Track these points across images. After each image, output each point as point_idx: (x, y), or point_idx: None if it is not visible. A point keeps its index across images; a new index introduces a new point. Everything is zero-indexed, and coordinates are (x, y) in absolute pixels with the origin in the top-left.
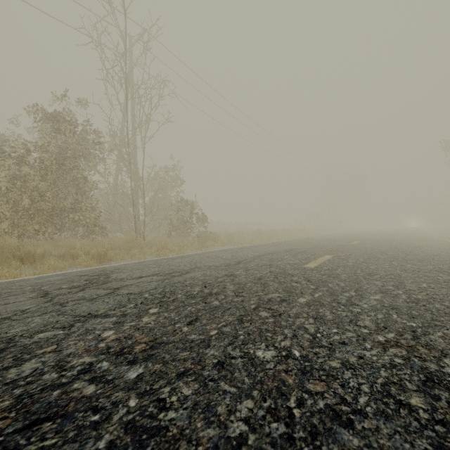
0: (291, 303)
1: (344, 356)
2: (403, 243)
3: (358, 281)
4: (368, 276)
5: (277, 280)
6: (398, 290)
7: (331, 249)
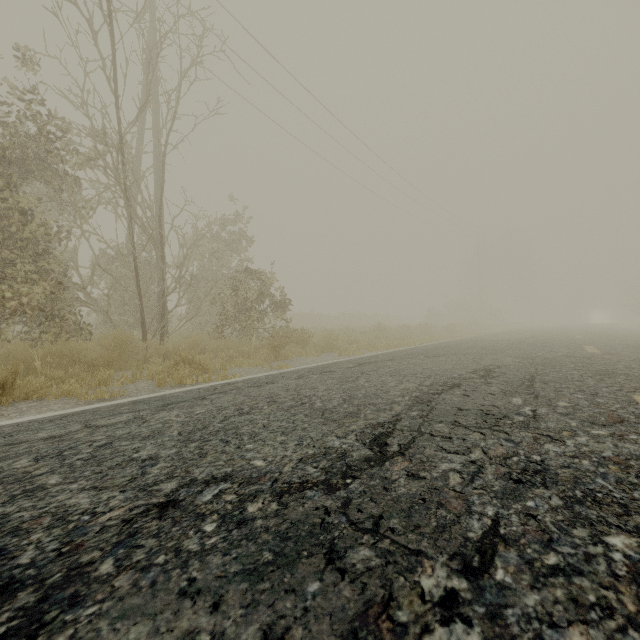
0: None
1: None
2: None
3: None
4: None
5: None
6: None
7: (593, 371)
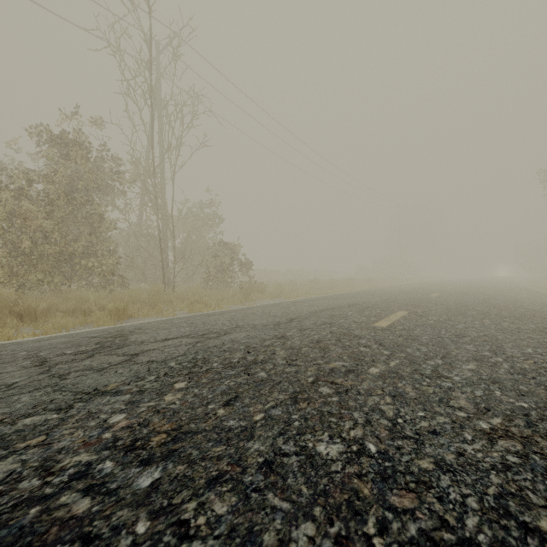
0: (360, 375)
1: (438, 451)
2: (493, 296)
3: (444, 345)
4: (456, 338)
5: (340, 343)
6: (497, 357)
7: (406, 304)
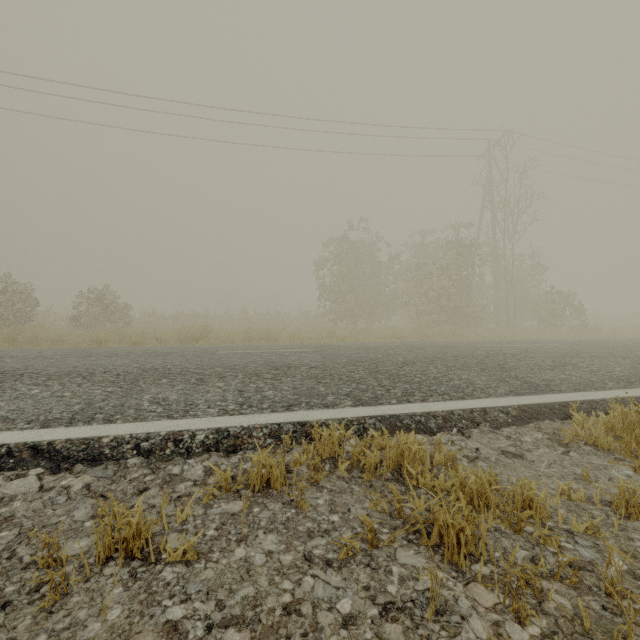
0: None
1: None
2: None
3: None
4: None
5: None
6: None
7: None
